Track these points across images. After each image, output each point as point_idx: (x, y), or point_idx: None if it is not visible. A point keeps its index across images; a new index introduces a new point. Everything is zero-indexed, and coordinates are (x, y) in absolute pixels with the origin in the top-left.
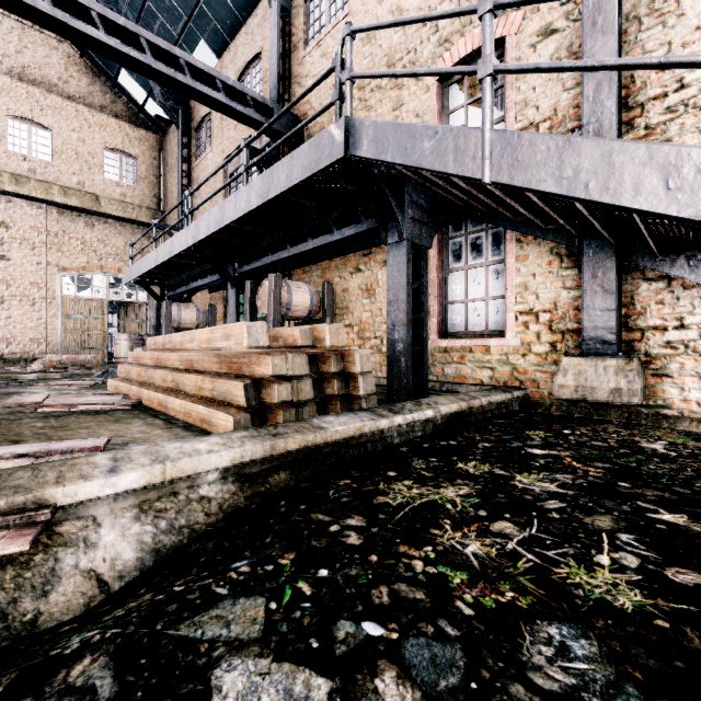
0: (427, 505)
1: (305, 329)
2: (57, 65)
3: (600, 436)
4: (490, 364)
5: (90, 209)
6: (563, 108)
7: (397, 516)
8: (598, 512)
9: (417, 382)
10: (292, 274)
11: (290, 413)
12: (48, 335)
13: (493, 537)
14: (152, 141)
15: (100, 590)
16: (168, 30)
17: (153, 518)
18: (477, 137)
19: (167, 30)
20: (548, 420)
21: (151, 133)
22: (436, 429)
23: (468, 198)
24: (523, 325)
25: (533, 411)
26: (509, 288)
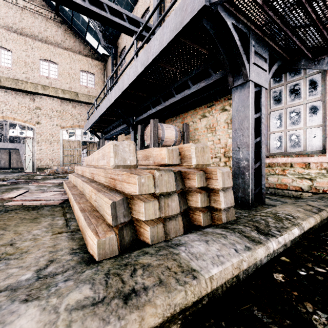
0: None
1: (171, 148)
2: (60, 34)
3: None
4: (309, 176)
5: (74, 99)
6: None
7: None
8: None
9: (257, 191)
10: (165, 122)
11: (158, 229)
12: (57, 157)
13: None
14: (101, 66)
15: None
16: None
17: None
18: None
19: None
20: None
21: (100, 62)
22: (293, 242)
23: (301, 45)
24: None
25: None
26: None
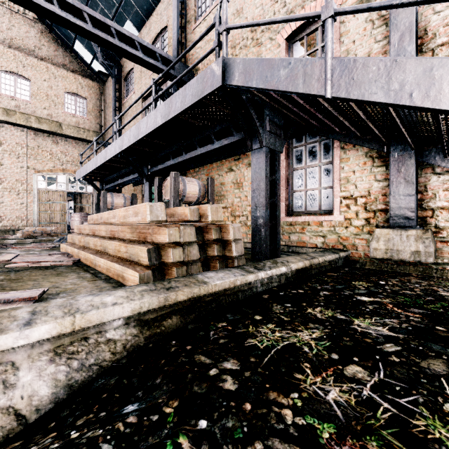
0: (289, 348)
1: (193, 208)
2: (34, 37)
3: (408, 286)
4: (322, 233)
5: (55, 132)
6: (374, 55)
7: (265, 359)
8: (429, 355)
9: (273, 246)
10: (187, 173)
11: (182, 270)
12: (28, 214)
13: (348, 382)
14: (96, 88)
15: (18, 423)
16: (105, 13)
17: (67, 359)
18: (320, 64)
19: (105, 13)
20: (366, 273)
21: (96, 82)
22: (287, 280)
23: (308, 118)
24: (345, 207)
25: (353, 266)
26: (336, 181)
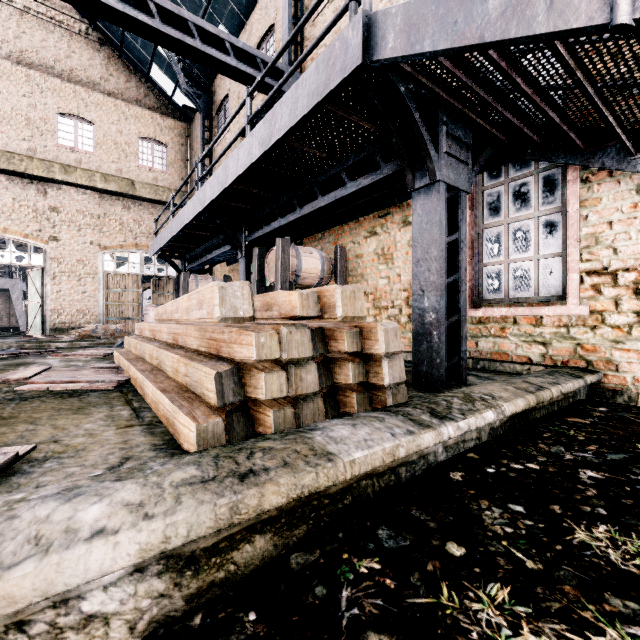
0: None
1: (306, 292)
2: (99, 66)
3: None
4: (541, 338)
5: (126, 193)
6: None
7: None
8: None
9: (453, 362)
10: (304, 242)
11: (285, 413)
12: (92, 307)
13: None
14: (180, 129)
15: None
16: None
17: None
18: None
19: None
20: None
21: (179, 121)
22: (493, 435)
23: (521, 125)
24: (591, 289)
25: (611, 401)
26: (571, 242)
